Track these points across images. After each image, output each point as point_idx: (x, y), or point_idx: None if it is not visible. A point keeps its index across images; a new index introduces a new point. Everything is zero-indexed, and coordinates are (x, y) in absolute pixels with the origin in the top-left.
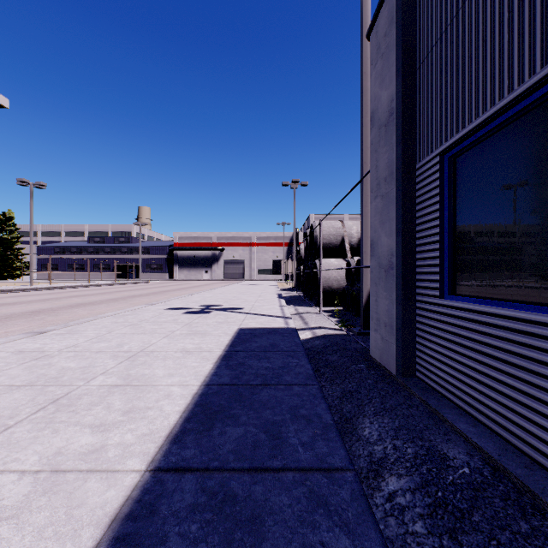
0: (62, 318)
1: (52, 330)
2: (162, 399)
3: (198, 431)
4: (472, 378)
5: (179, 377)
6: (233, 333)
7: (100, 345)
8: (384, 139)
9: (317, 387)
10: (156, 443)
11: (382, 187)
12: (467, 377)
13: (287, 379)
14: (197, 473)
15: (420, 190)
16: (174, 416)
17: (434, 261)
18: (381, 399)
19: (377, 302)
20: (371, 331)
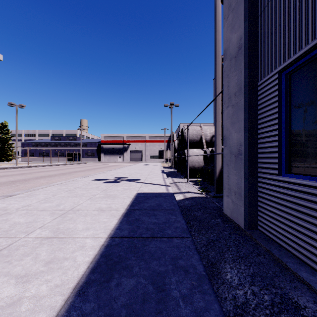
0: (29, 185)
1: (18, 194)
2: (77, 250)
3: (99, 282)
4: (308, 237)
5: (93, 230)
6: (133, 196)
7: (45, 205)
8: (234, 66)
9: (190, 239)
10: (63, 296)
11: (232, 100)
12: (303, 235)
13: (168, 233)
14: None
15: (262, 99)
16: (83, 267)
17: (273, 149)
18: (236, 248)
19: (228, 177)
20: (224, 196)
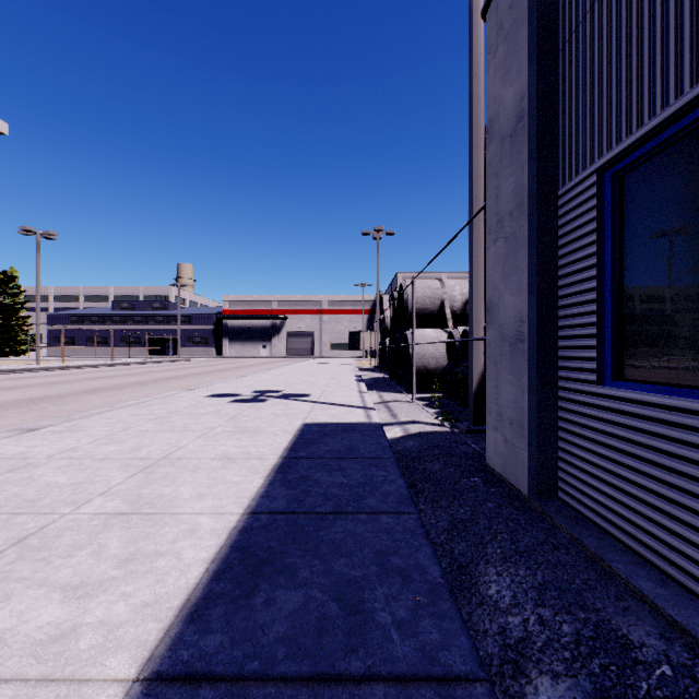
0: (68, 407)
1: (48, 425)
2: (182, 538)
3: (231, 597)
4: (656, 509)
5: (212, 499)
6: (295, 431)
7: (108, 448)
8: (508, 156)
9: (415, 517)
10: (161, 623)
11: (505, 226)
12: (646, 506)
13: (370, 504)
14: (221, 685)
15: (565, 227)
16: (196, 569)
17: (588, 330)
18: (510, 535)
19: (497, 389)
20: (488, 430)
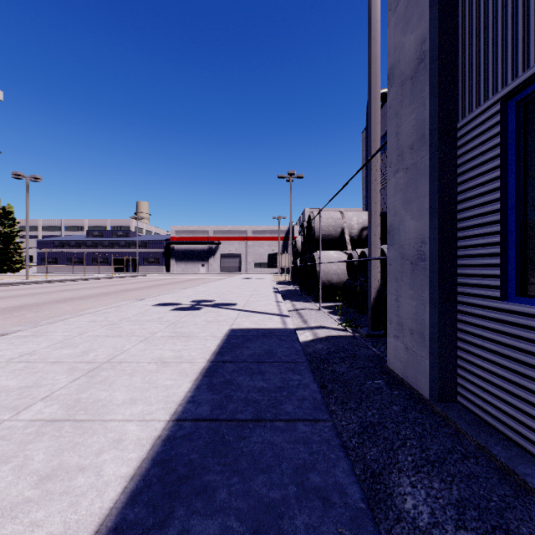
0: (42, 314)
1: (17, 331)
2: (107, 449)
3: (143, 528)
4: None
5: (143, 404)
6: (222, 336)
7: (62, 352)
8: (409, 95)
9: (330, 425)
10: None
11: (406, 158)
12: None
13: (287, 410)
14: None
15: (465, 155)
16: (114, 489)
17: (491, 249)
18: (419, 441)
19: (398, 302)
20: (388, 337)
